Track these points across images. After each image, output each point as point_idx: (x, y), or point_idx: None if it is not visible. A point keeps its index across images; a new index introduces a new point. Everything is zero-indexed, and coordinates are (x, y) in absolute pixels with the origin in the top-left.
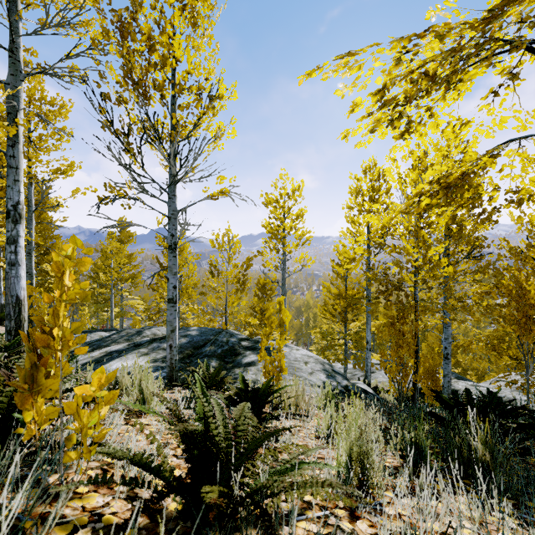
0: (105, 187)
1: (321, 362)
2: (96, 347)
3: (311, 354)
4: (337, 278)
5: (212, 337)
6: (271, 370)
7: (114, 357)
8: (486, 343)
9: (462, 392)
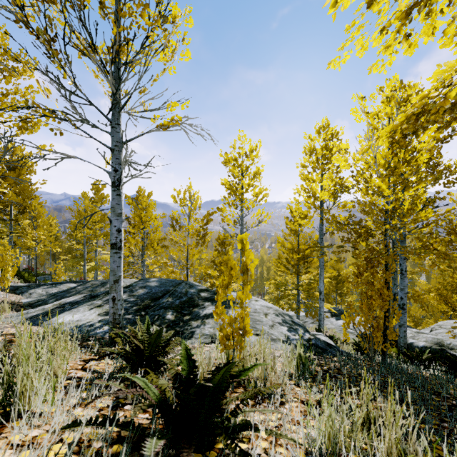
0: (27, 105)
1: (280, 313)
2: (59, 298)
3: (270, 305)
4: (290, 234)
5: (172, 288)
6: (230, 334)
7: (66, 309)
8: (438, 294)
9: (409, 339)
